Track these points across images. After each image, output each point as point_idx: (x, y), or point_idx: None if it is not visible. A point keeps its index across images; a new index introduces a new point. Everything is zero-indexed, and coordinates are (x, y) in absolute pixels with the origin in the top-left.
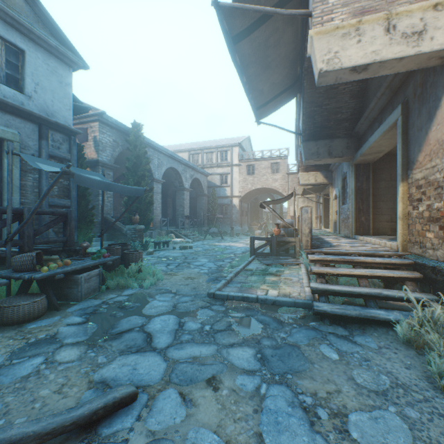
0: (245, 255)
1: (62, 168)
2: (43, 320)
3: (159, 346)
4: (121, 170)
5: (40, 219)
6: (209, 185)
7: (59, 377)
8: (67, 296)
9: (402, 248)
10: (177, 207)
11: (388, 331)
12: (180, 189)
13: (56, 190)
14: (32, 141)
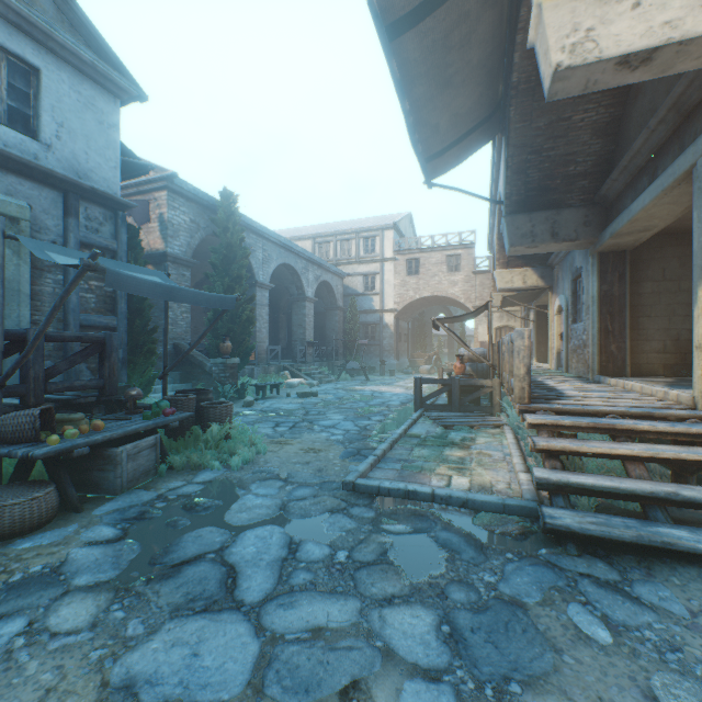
0: (405, 408)
1: (82, 260)
2: (46, 533)
3: (248, 598)
4: (206, 269)
5: (66, 349)
6: (346, 292)
7: (45, 668)
8: (97, 485)
9: None
10: (294, 328)
11: (701, 574)
12: (299, 299)
13: (93, 300)
14: (52, 219)
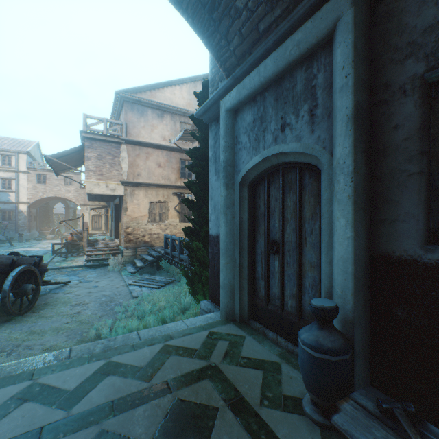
0: (47, 255)
1: None
2: None
3: None
4: None
5: None
6: None
7: None
8: None
9: (120, 244)
10: None
11: (106, 266)
12: None
13: None
14: None
